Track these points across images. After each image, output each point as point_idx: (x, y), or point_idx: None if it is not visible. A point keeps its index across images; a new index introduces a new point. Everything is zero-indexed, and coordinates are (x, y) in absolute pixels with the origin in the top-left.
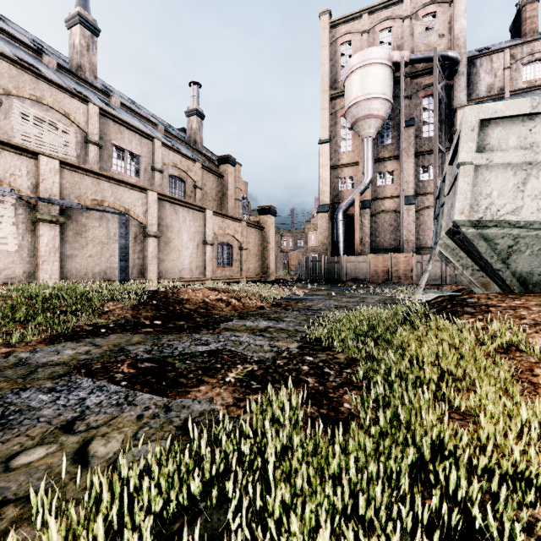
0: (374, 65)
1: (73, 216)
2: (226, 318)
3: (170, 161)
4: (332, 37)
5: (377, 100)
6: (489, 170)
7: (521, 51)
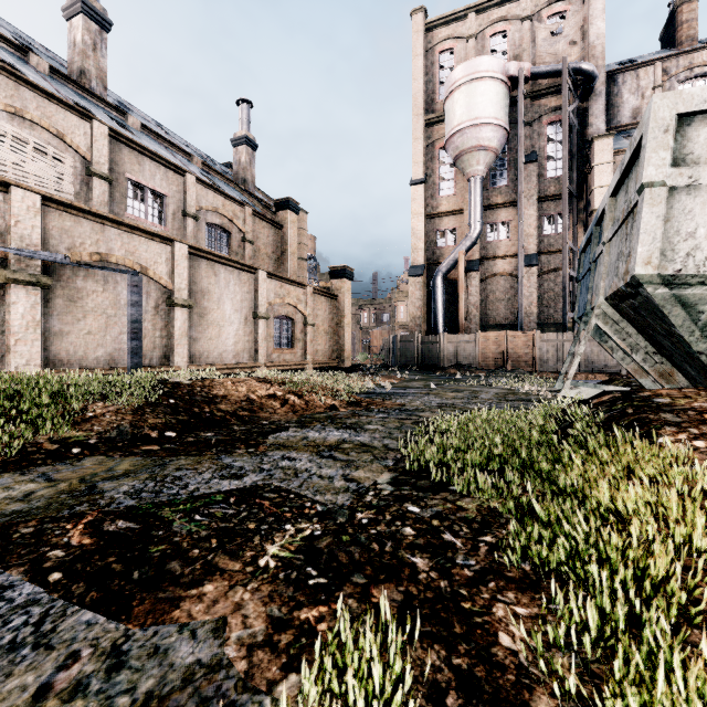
0: (485, 80)
1: (64, 276)
2: (279, 425)
3: (209, 203)
4: (428, 43)
5: (488, 126)
6: (693, 194)
7: (676, 65)
